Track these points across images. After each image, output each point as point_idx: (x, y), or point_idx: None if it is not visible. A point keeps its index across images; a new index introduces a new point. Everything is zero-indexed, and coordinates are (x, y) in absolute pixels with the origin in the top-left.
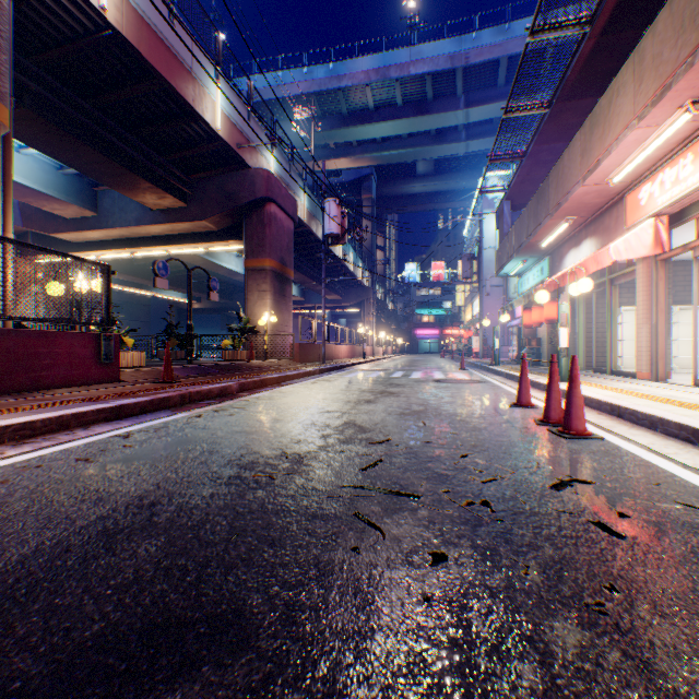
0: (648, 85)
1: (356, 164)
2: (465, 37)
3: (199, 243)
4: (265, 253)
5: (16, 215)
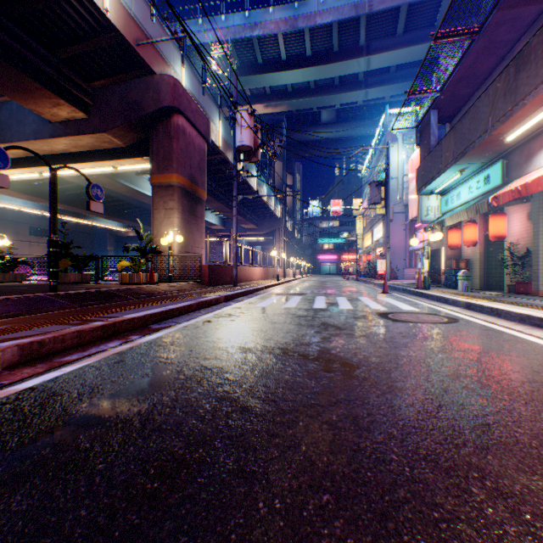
0: None
1: (269, 110)
2: None
3: (105, 160)
4: (172, 168)
5: None
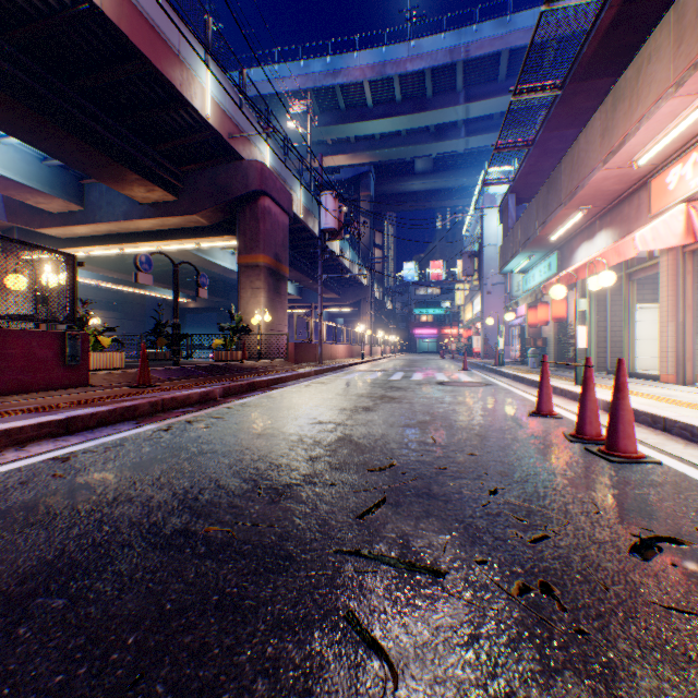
0: (690, 45)
1: (354, 161)
2: (466, 30)
3: (190, 238)
4: (259, 249)
5: (0, 210)
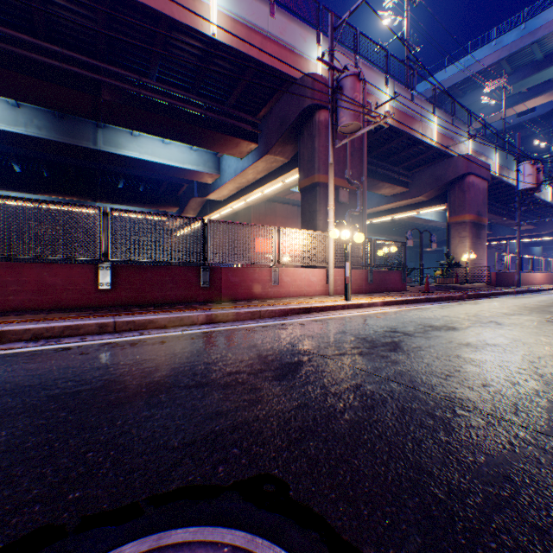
0: None
1: None
2: None
3: (412, 210)
4: (464, 211)
5: None
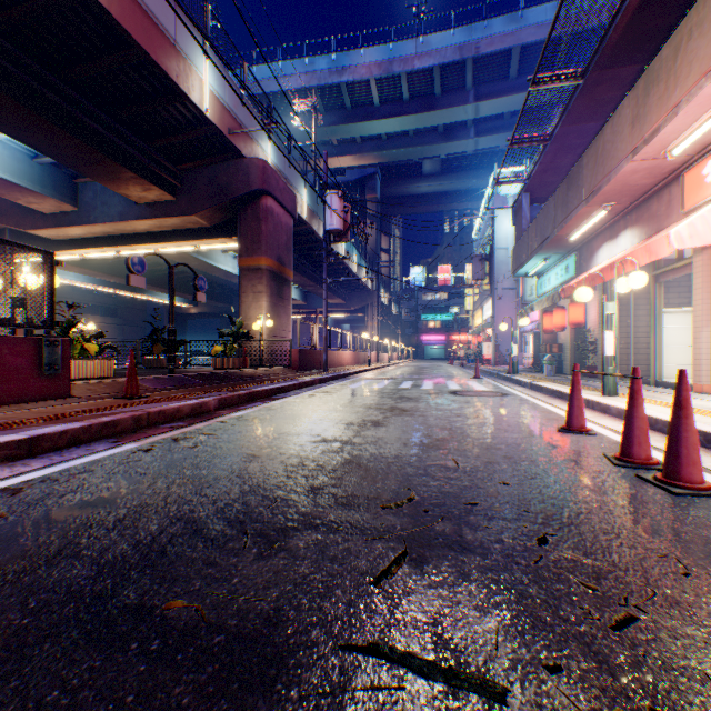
0: None
1: (360, 162)
2: (476, 26)
3: (189, 240)
4: (261, 251)
5: None
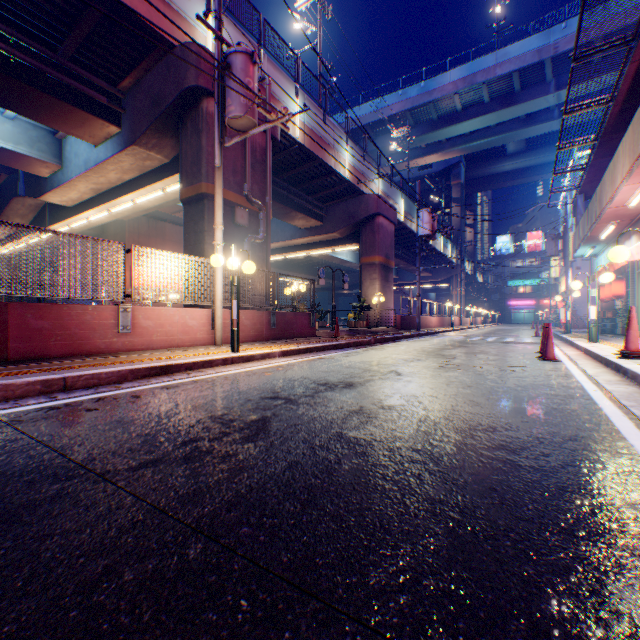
0: (625, 165)
1: (445, 157)
2: (553, 29)
3: (328, 247)
4: (375, 252)
5: None
